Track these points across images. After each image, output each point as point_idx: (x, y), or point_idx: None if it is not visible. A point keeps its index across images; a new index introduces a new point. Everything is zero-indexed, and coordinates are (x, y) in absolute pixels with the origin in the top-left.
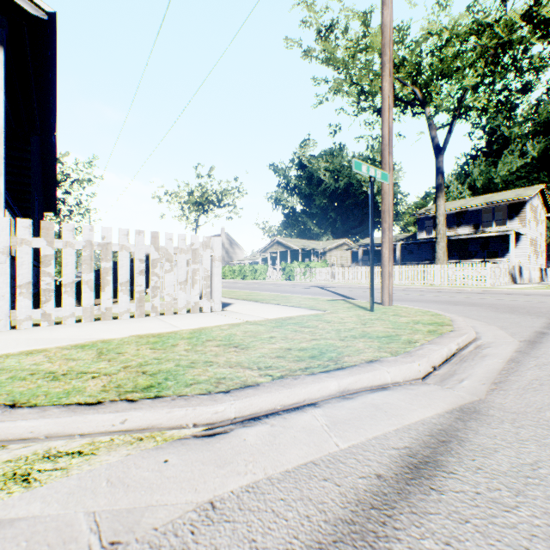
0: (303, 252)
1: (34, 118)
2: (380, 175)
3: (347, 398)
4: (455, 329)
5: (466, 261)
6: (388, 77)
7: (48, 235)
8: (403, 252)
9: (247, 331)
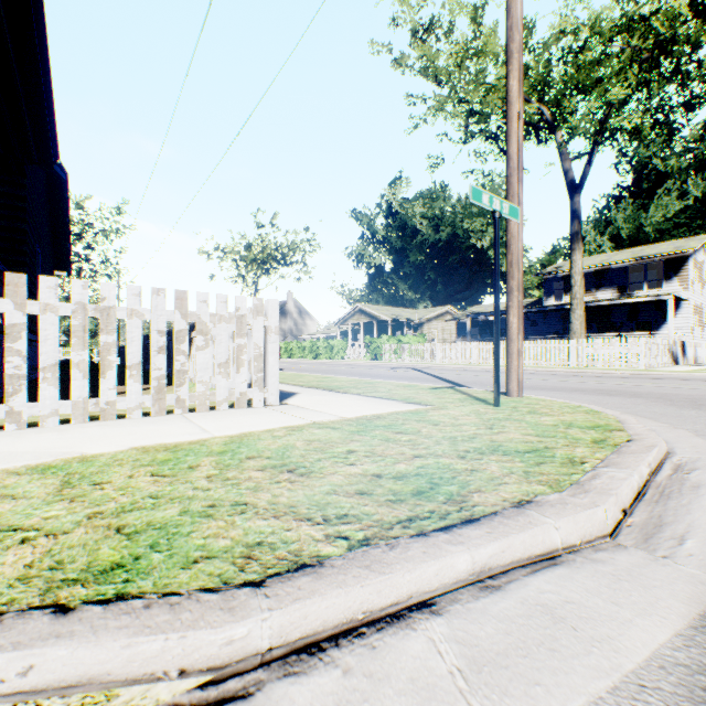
0: (394, 323)
1: (28, 138)
2: (507, 210)
3: (490, 588)
4: (633, 437)
5: (608, 335)
6: (516, 73)
7: (17, 293)
8: (524, 323)
9: (313, 440)
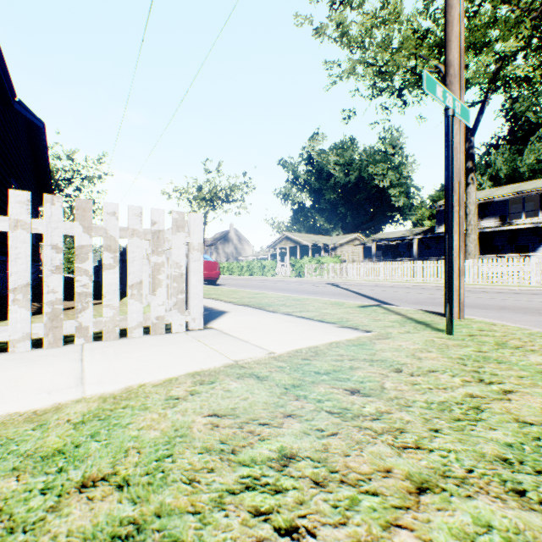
0: (313, 247)
1: None
2: (459, 109)
3: None
4: None
5: (491, 256)
6: None
7: None
8: (420, 246)
9: (224, 411)
